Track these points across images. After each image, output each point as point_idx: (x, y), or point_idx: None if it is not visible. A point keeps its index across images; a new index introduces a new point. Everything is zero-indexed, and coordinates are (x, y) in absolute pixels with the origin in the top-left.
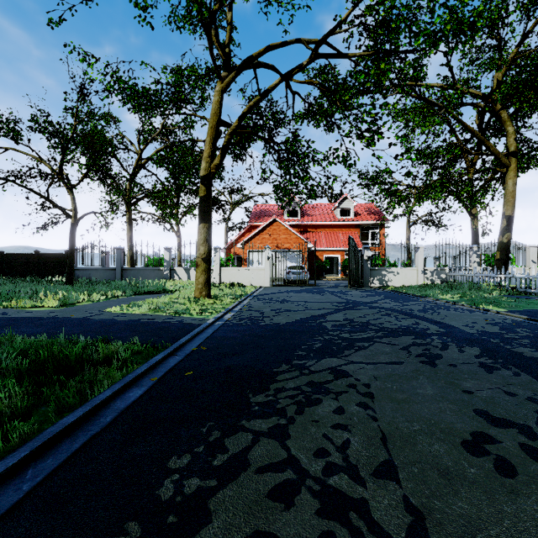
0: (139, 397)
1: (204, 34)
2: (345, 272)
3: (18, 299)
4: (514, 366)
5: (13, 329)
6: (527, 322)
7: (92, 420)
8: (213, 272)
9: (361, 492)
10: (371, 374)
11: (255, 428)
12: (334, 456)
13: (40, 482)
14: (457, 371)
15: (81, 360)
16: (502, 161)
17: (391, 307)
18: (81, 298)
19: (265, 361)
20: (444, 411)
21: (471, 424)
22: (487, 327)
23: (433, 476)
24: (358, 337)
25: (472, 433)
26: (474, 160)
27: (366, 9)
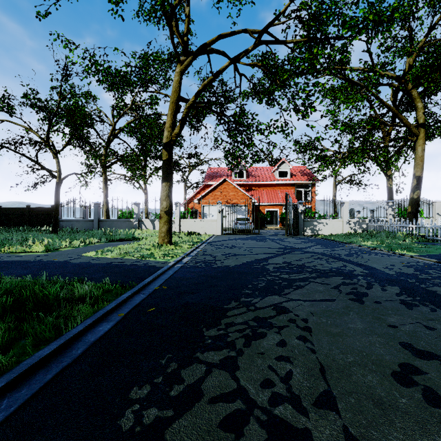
0: (107, 331)
1: (166, 25)
2: (283, 223)
3: (11, 245)
4: (430, 303)
5: (4, 270)
6: (437, 264)
7: (64, 352)
8: (174, 223)
9: (304, 422)
10: (308, 310)
11: (208, 360)
12: (279, 386)
13: (13, 411)
14: (382, 307)
15: (58, 298)
16: (413, 131)
17: (322, 252)
18: (63, 245)
19: (217, 299)
20: (373, 344)
21: (398, 356)
22: (404, 269)
23: (368, 406)
24: (296, 278)
25: (399, 364)
26: (389, 131)
27: (300, 5)
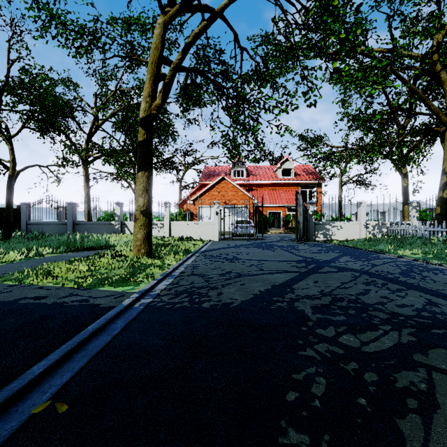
0: None
1: None
2: (287, 226)
3: None
4: None
5: None
6: None
7: None
8: (163, 227)
9: None
10: None
11: None
12: None
13: None
14: None
15: None
16: (442, 120)
17: (361, 268)
18: None
19: None
20: None
21: None
22: None
23: None
24: (379, 348)
25: None
26: (405, 124)
27: None
